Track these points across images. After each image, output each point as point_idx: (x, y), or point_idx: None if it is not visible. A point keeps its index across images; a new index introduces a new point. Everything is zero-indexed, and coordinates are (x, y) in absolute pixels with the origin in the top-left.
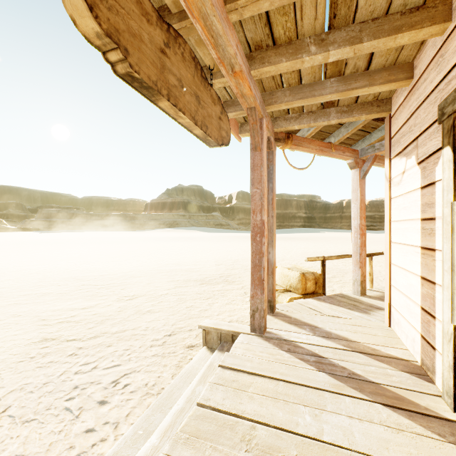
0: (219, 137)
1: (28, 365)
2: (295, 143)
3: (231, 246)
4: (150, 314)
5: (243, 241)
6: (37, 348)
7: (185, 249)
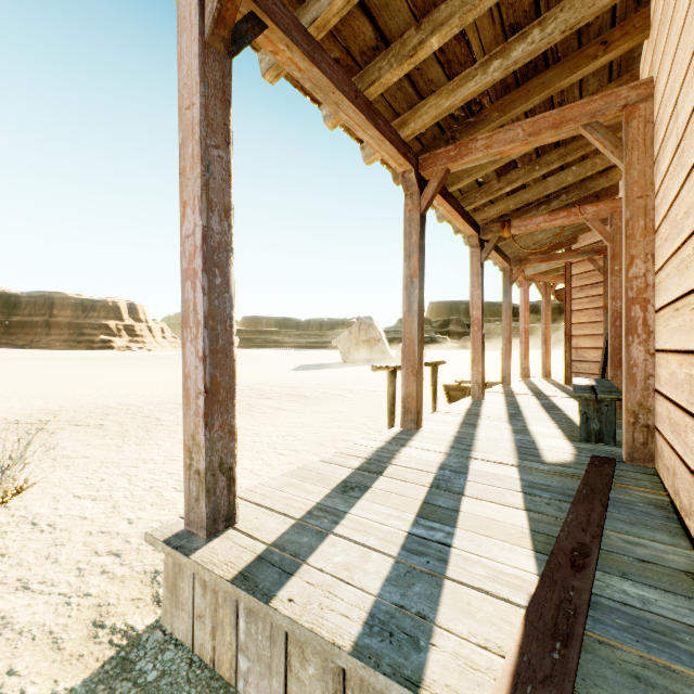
0: None
1: None
2: None
3: None
4: None
5: None
6: None
7: None
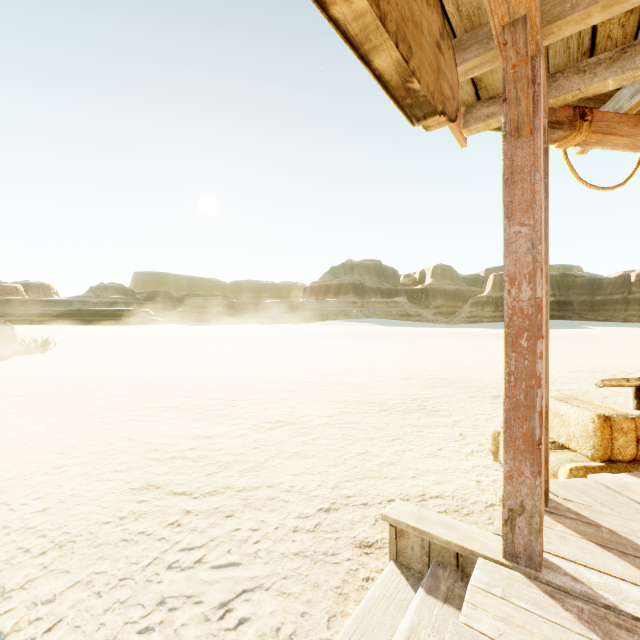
0: (435, 93)
1: (113, 532)
2: (598, 128)
3: (425, 348)
4: (299, 460)
5: (444, 341)
6: (133, 500)
7: (356, 350)
